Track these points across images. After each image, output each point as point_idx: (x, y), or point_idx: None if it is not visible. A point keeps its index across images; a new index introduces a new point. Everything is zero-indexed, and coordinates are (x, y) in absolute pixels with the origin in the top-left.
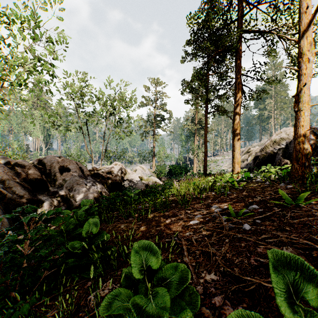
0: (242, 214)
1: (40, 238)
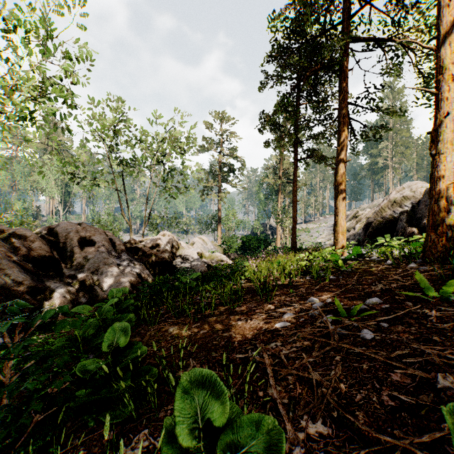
0: (356, 312)
1: (32, 357)
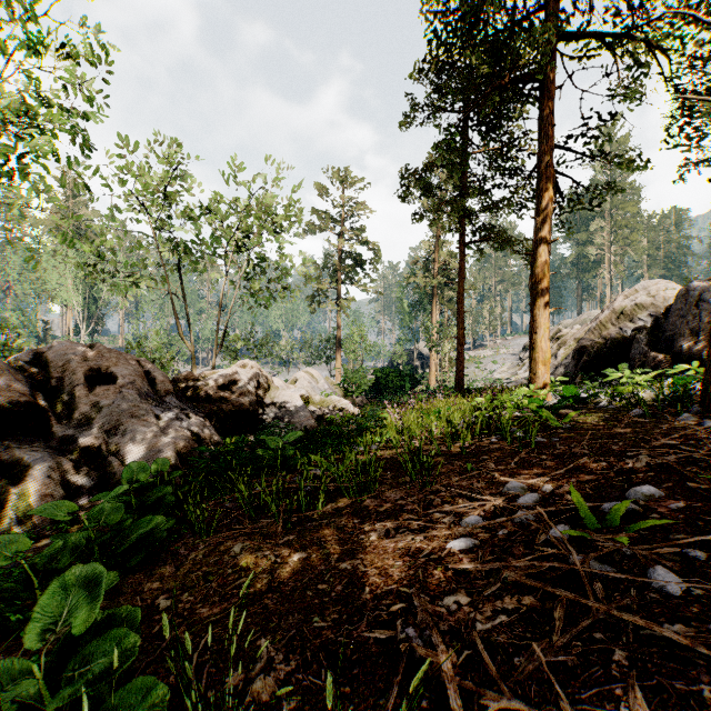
0: (618, 519)
1: None
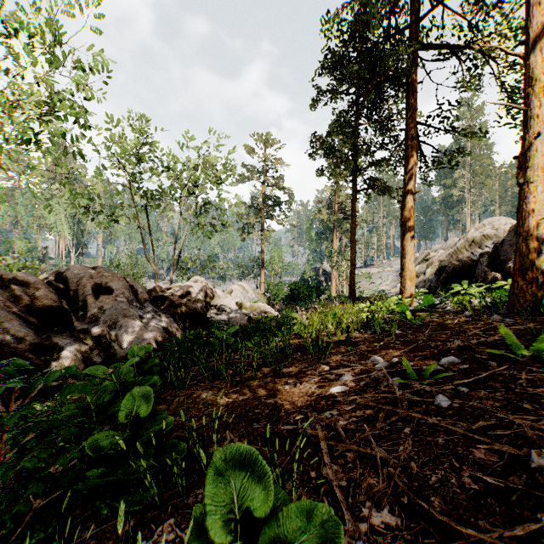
0: (429, 374)
1: (32, 429)
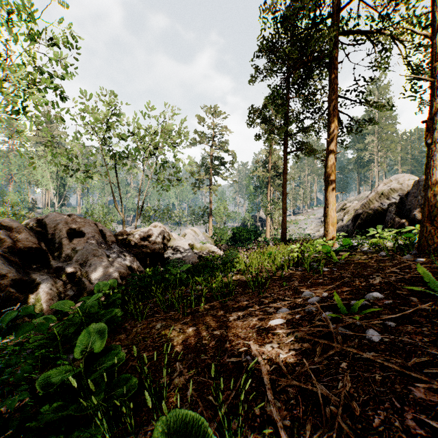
0: (357, 308)
1: None
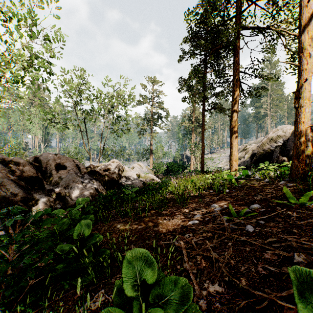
0: (243, 214)
1: (27, 242)
